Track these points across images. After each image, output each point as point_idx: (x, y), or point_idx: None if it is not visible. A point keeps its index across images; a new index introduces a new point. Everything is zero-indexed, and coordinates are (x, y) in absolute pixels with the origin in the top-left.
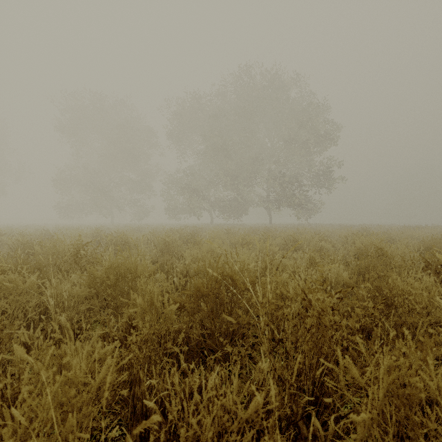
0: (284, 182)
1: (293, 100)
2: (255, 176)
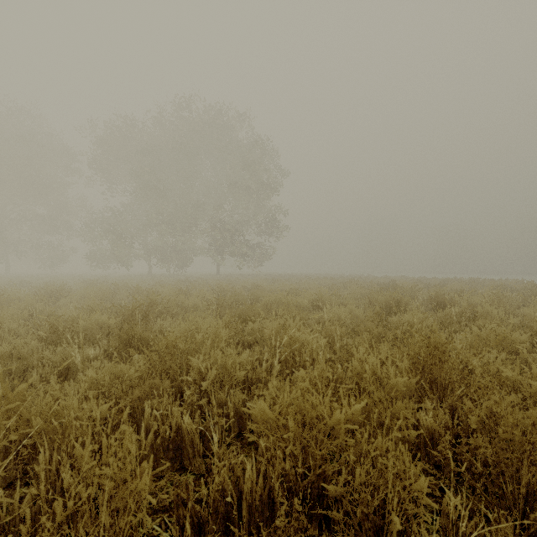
0: (225, 230)
1: (237, 142)
2: (195, 221)
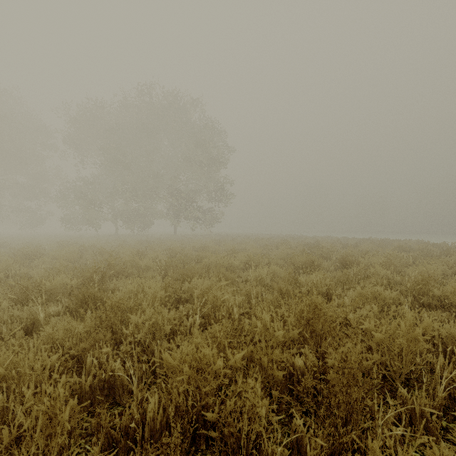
0: (180, 197)
1: (191, 123)
2: (155, 190)
